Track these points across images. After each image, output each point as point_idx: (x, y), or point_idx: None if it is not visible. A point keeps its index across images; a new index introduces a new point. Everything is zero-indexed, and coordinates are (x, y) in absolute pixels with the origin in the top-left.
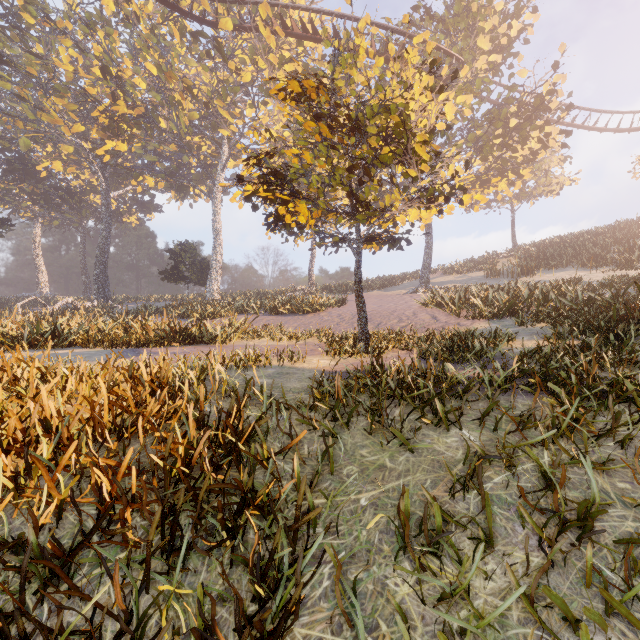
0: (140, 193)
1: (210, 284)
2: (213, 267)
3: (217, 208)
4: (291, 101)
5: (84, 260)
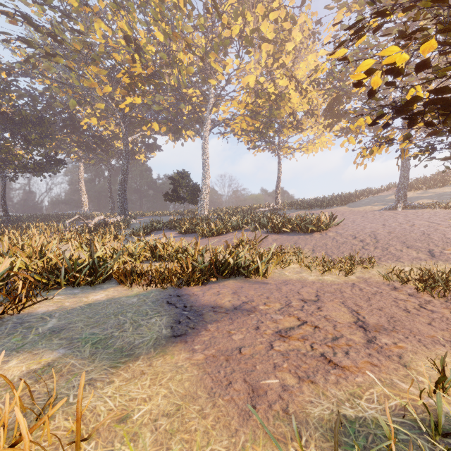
0: (147, 137)
1: (201, 203)
2: (203, 190)
3: (206, 143)
4: None
5: (110, 187)
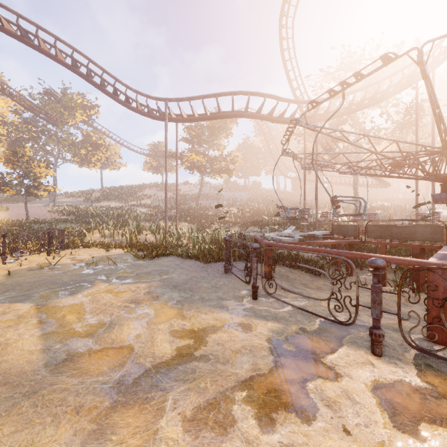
0: None
1: None
2: None
3: None
4: (3, 157)
5: None
